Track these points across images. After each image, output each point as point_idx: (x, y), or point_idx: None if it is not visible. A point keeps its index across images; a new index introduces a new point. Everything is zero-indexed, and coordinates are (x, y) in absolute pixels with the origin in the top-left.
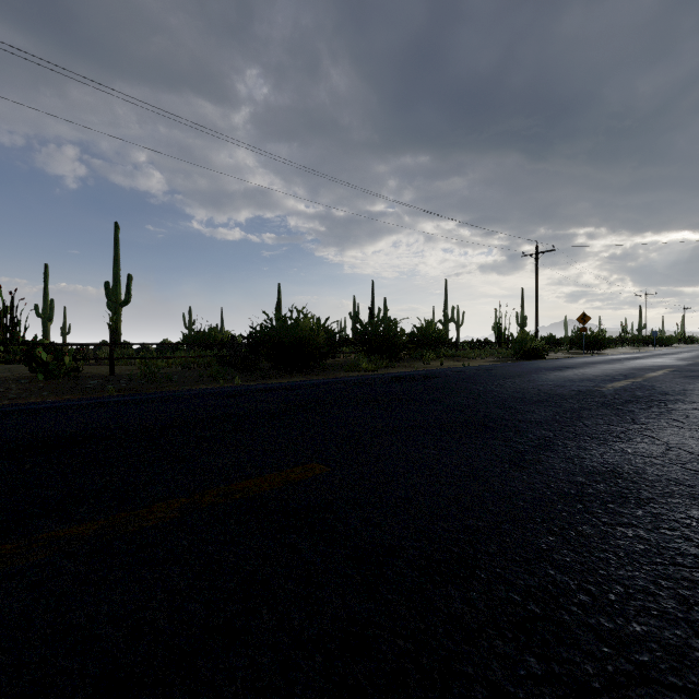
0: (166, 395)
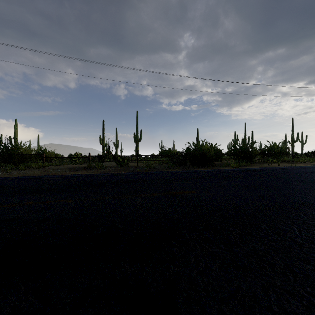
0: (153, 172)
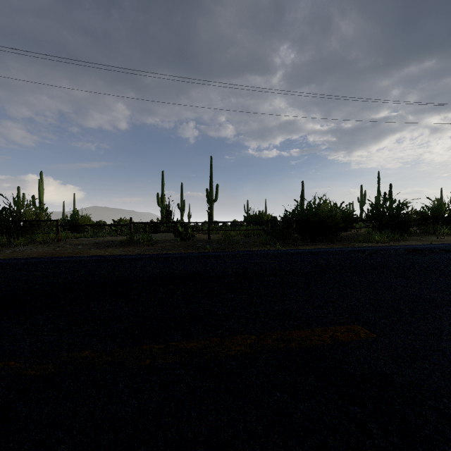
0: (236, 253)
